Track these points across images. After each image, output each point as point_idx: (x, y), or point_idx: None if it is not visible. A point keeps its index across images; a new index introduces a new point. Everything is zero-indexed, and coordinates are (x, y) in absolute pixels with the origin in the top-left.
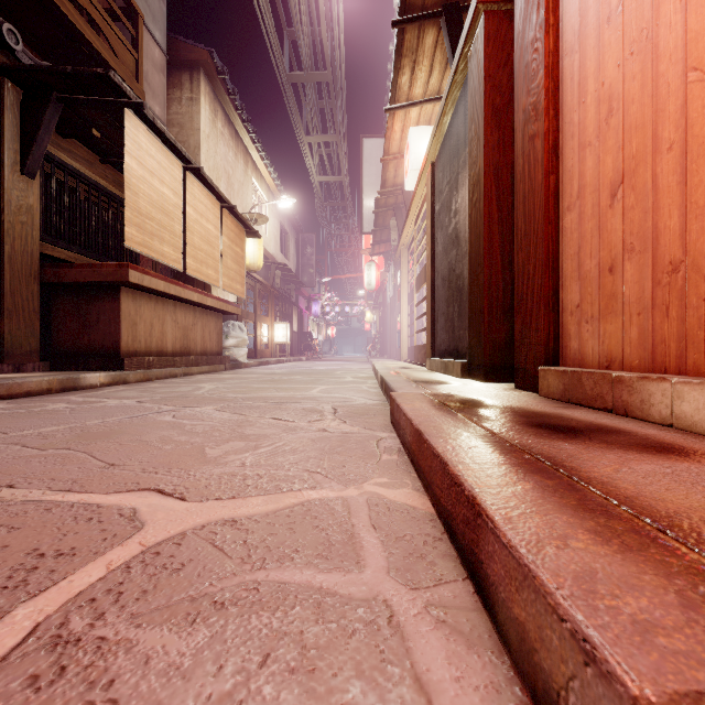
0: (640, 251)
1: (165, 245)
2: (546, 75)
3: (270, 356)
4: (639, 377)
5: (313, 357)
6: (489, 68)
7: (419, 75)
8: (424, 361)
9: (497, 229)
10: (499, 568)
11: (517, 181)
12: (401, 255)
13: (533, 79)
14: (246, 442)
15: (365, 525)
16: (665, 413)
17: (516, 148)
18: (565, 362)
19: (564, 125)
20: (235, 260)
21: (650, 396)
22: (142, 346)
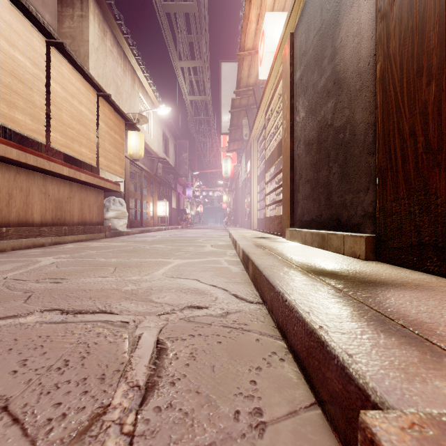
0: None
1: (18, 112)
2: None
3: (154, 225)
4: None
5: (186, 226)
6: None
7: None
8: (277, 231)
9: None
10: None
11: None
12: (252, 145)
13: None
14: None
15: None
16: None
17: None
18: None
19: None
20: (113, 145)
21: None
22: None
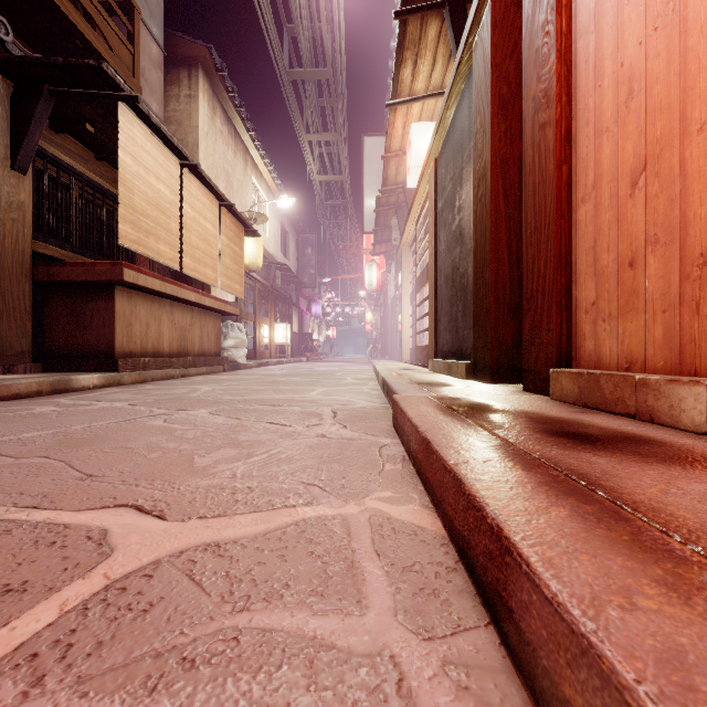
0: (665, 243)
1: (161, 243)
2: (559, 59)
3: (270, 357)
4: (667, 380)
5: (313, 358)
6: (496, 57)
7: (421, 69)
8: (426, 362)
9: (504, 225)
10: (539, 627)
11: (526, 173)
12: (402, 254)
13: (544, 64)
14: (238, 449)
15: (367, 552)
16: (699, 420)
17: (525, 138)
18: (579, 364)
19: (578, 111)
20: (233, 259)
21: (680, 400)
22: (138, 347)
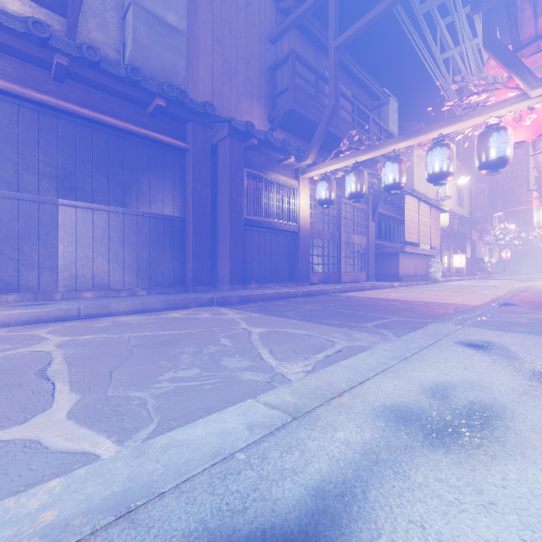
0: None
1: (413, 235)
2: None
3: (449, 276)
4: None
5: (485, 277)
6: None
7: None
8: None
9: None
10: None
11: None
12: None
13: None
14: (466, 297)
15: None
16: None
17: None
18: None
19: None
20: (435, 229)
21: None
22: (403, 273)
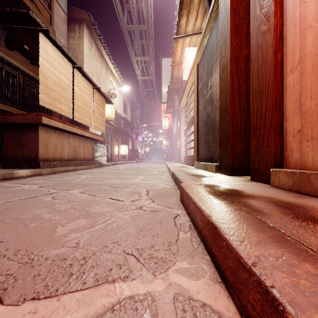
0: None
1: (62, 105)
2: None
3: (118, 160)
4: None
5: (138, 161)
6: (232, 3)
7: (190, 19)
8: (192, 163)
9: (237, 92)
10: None
11: (252, 61)
12: (180, 112)
13: None
14: (88, 219)
15: None
16: None
17: (251, 42)
18: (288, 166)
19: (287, 20)
20: (100, 114)
21: None
22: (51, 156)
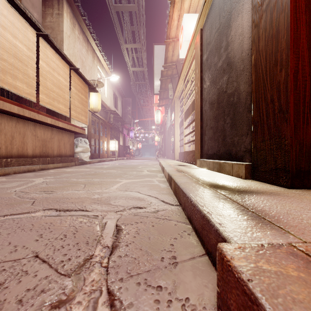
0: None
1: (18, 81)
2: None
3: (107, 157)
4: None
5: (130, 157)
6: None
7: None
8: (192, 161)
9: (304, 18)
10: None
11: None
12: (175, 102)
13: None
14: None
15: None
16: None
17: None
18: None
19: None
20: (80, 102)
21: None
22: (2, 151)
